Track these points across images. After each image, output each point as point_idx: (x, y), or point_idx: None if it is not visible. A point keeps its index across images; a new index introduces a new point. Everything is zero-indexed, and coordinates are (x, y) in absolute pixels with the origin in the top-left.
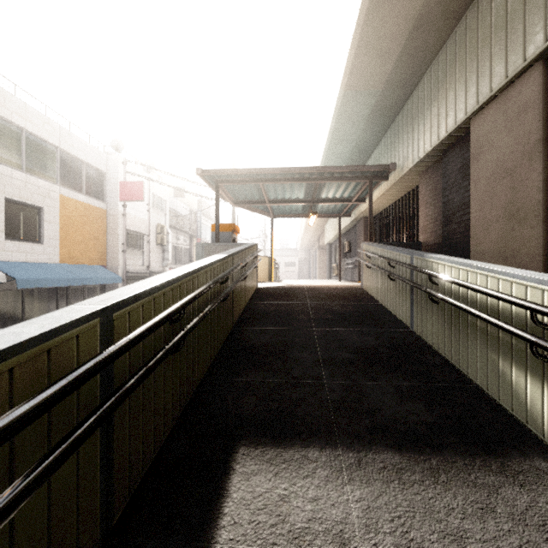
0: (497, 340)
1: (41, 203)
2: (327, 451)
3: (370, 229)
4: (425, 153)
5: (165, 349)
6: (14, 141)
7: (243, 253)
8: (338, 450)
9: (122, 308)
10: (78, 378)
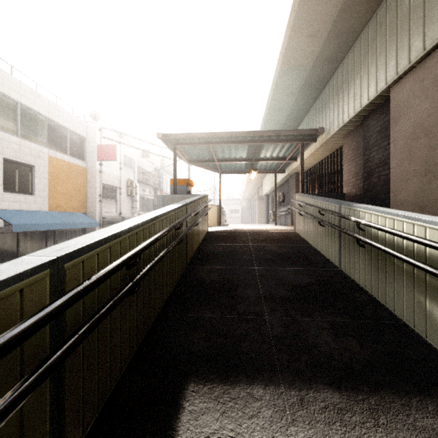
0: (424, 283)
1: (33, 162)
2: (270, 389)
3: (301, 182)
4: (349, 118)
5: (119, 294)
6: (11, 112)
7: (196, 202)
8: (281, 388)
9: (74, 258)
10: (13, 340)
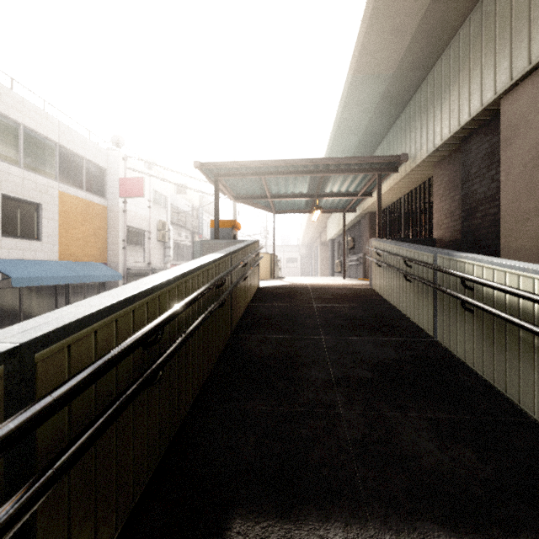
0: None
1: (39, 199)
2: (354, 530)
3: (379, 224)
4: (442, 141)
5: (129, 391)
6: (12, 136)
7: (243, 250)
8: (369, 528)
9: (54, 342)
10: None
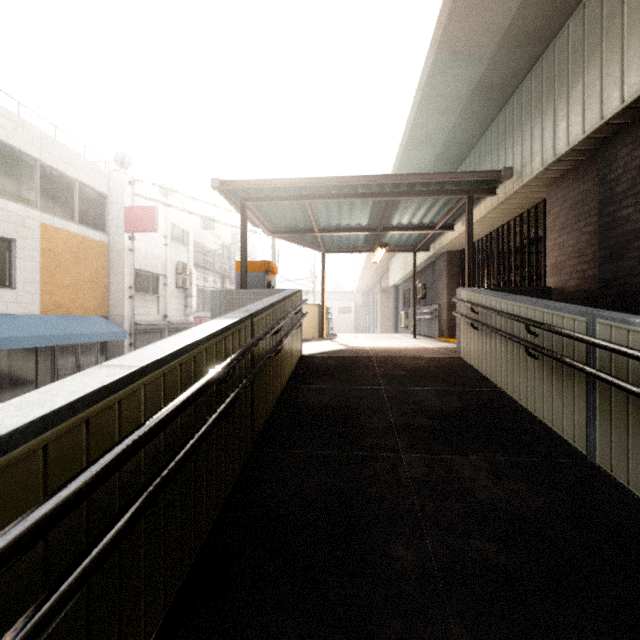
0: None
1: (12, 233)
2: None
3: (469, 267)
4: (569, 146)
5: None
6: None
7: (276, 307)
8: None
9: None
10: None
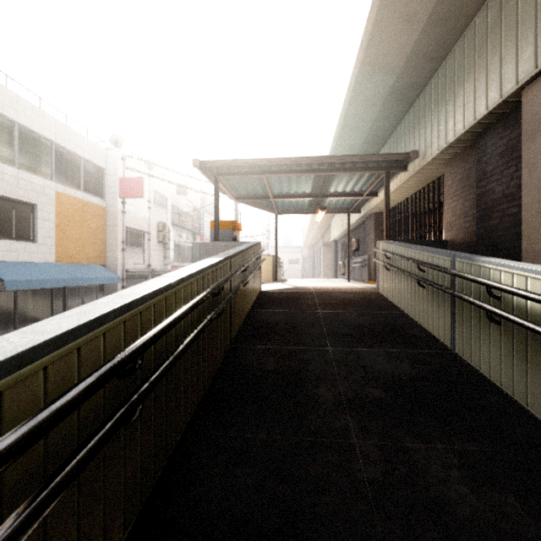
0: None
1: (35, 200)
2: None
3: (386, 225)
4: (455, 137)
5: (92, 443)
6: (6, 135)
7: (244, 253)
8: None
9: None
10: None
